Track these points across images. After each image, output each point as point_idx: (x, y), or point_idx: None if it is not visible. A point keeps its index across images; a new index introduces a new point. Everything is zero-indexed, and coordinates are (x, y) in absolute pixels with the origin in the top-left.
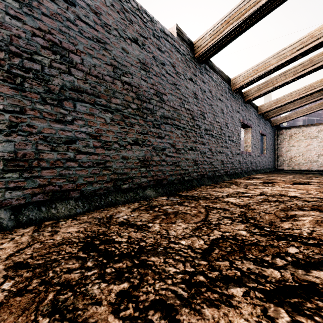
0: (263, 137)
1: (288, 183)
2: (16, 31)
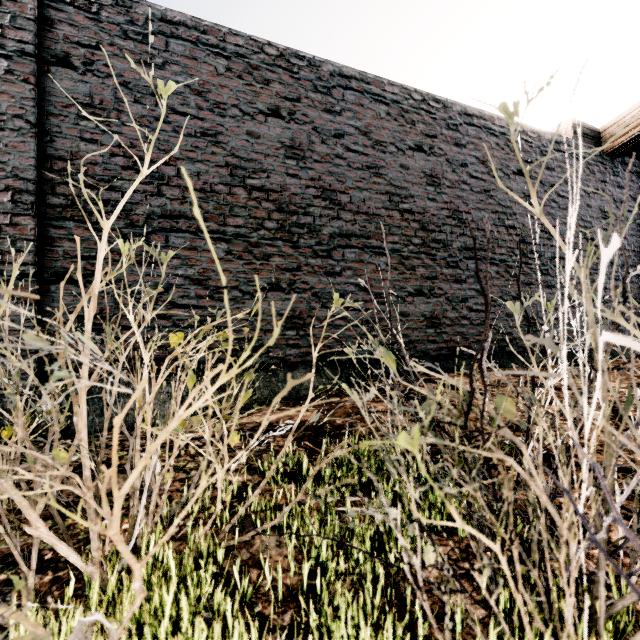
0: None
1: None
2: (433, 211)
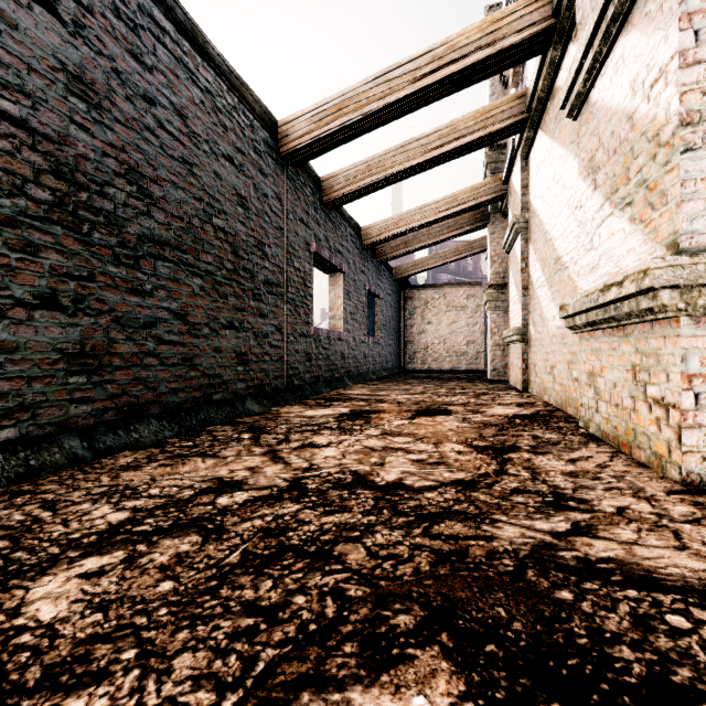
0: (376, 300)
1: (404, 415)
2: None
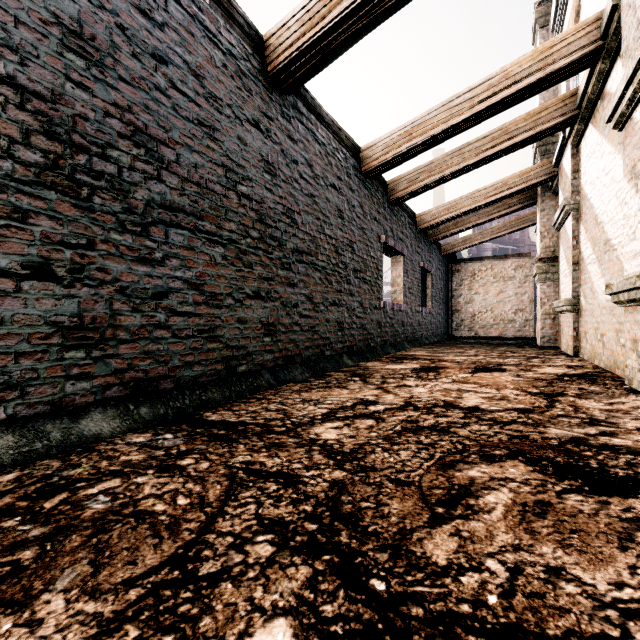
0: (427, 274)
1: (465, 370)
2: None
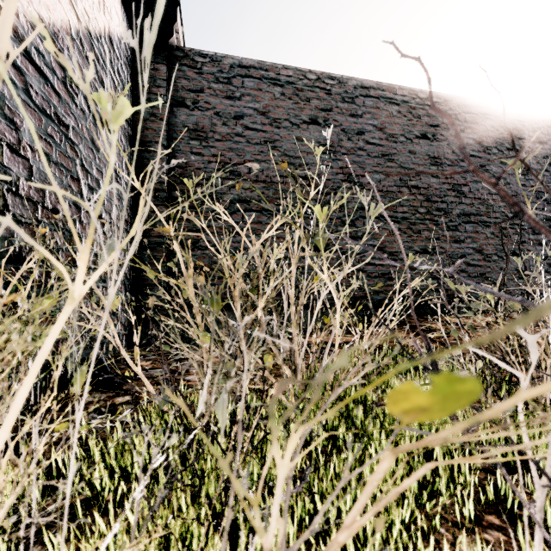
0: None
1: None
2: (436, 185)
